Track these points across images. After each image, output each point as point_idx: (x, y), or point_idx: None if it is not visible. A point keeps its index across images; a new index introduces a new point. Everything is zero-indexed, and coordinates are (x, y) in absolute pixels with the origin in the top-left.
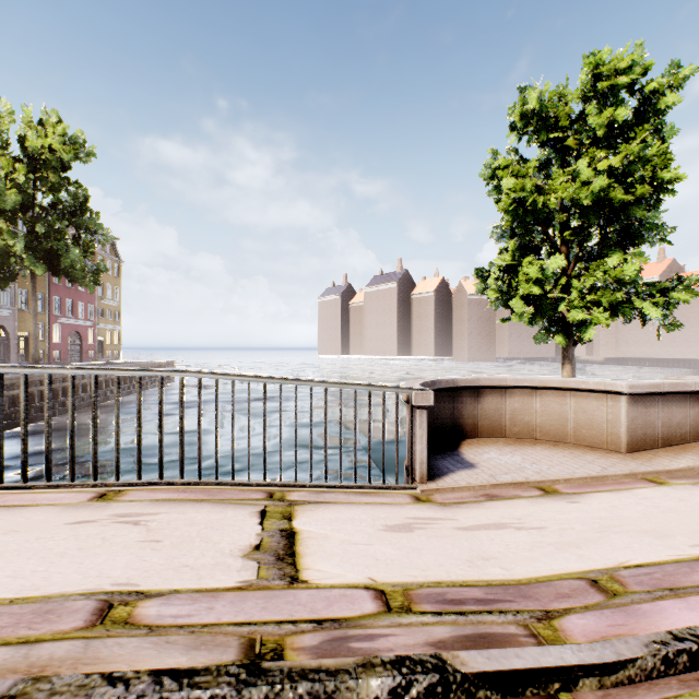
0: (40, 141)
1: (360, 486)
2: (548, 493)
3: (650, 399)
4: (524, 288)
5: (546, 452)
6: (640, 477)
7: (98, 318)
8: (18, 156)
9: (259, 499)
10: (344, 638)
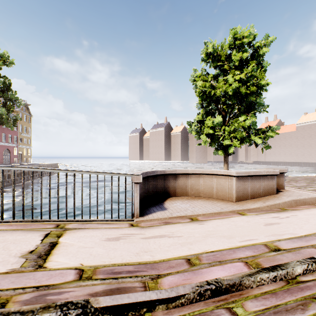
0: None
1: (106, 220)
2: (193, 220)
3: (245, 178)
4: (206, 130)
5: (202, 202)
6: (236, 212)
7: (19, 142)
8: None
9: (50, 228)
10: (46, 294)
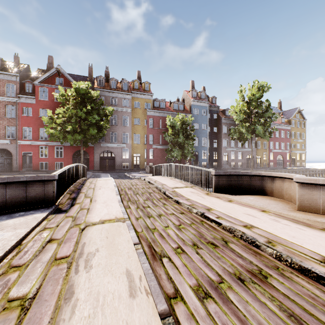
0: (250, 94)
1: (204, 189)
2: (228, 201)
3: (313, 186)
4: None
5: (269, 201)
6: (265, 210)
7: (291, 148)
8: (246, 101)
9: (189, 186)
10: (166, 190)
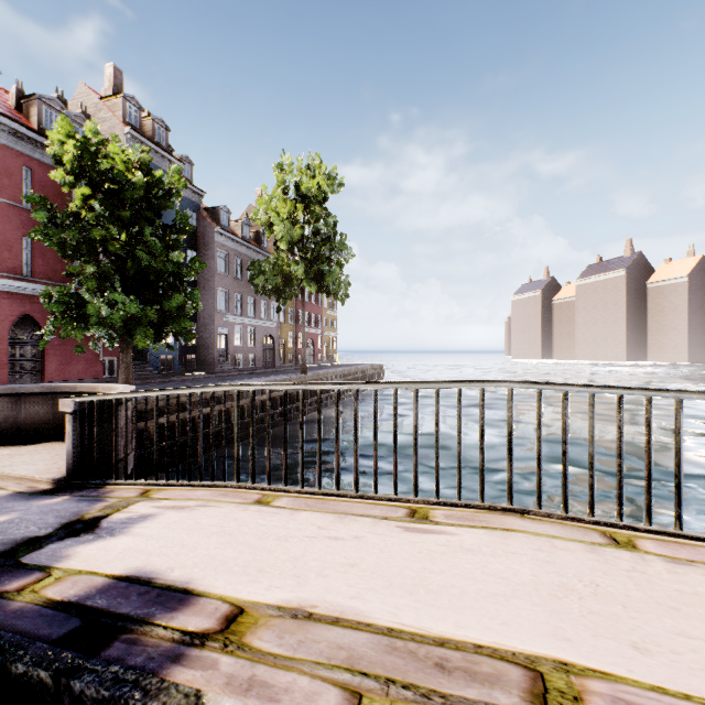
0: (311, 182)
1: None
2: None
3: None
4: None
5: None
6: None
7: (324, 326)
8: (294, 198)
9: None
10: None
